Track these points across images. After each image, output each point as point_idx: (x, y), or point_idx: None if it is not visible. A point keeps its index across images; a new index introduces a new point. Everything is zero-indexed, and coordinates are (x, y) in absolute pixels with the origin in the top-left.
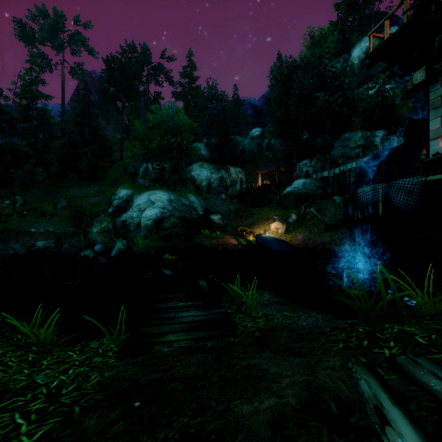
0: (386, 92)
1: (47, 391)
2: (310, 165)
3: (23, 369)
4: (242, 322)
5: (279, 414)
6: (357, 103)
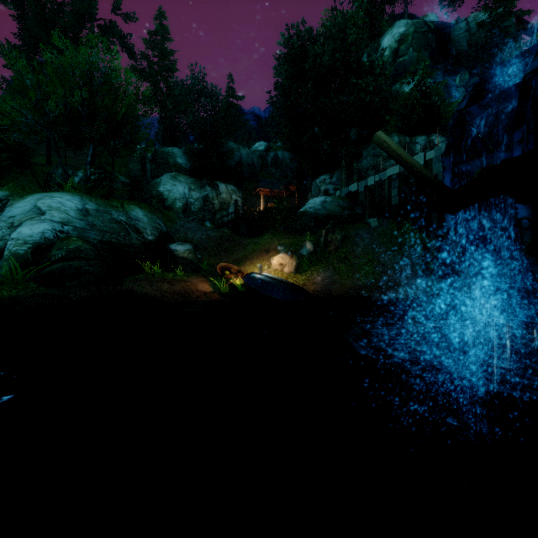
0: (427, 87)
1: None
2: (330, 182)
3: None
4: None
5: None
6: (390, 101)
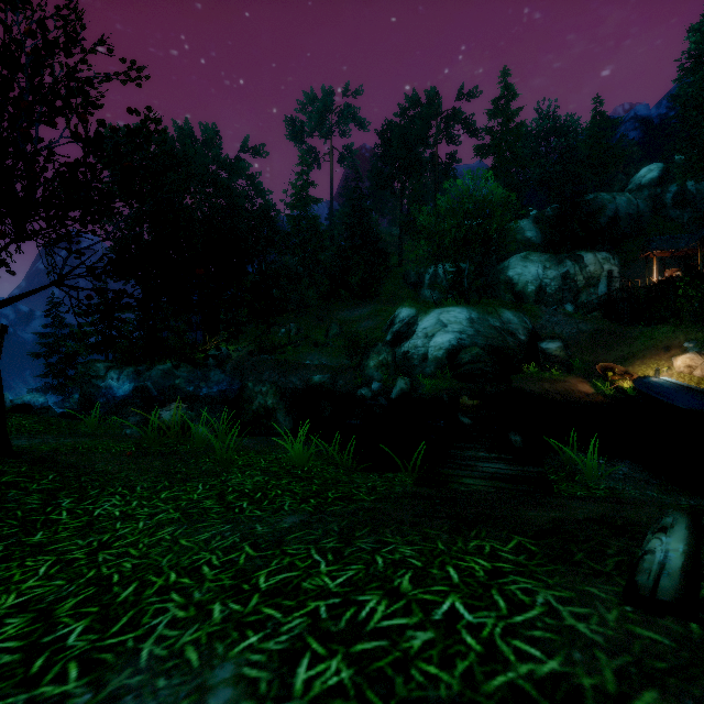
0: None
1: (366, 486)
2: None
3: (341, 475)
4: (569, 490)
5: (561, 518)
6: None
